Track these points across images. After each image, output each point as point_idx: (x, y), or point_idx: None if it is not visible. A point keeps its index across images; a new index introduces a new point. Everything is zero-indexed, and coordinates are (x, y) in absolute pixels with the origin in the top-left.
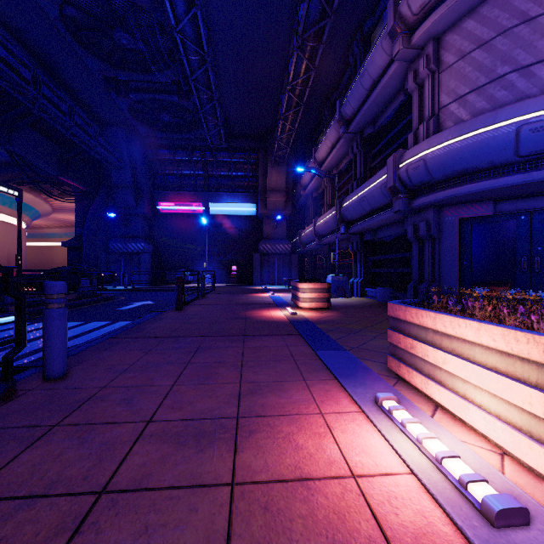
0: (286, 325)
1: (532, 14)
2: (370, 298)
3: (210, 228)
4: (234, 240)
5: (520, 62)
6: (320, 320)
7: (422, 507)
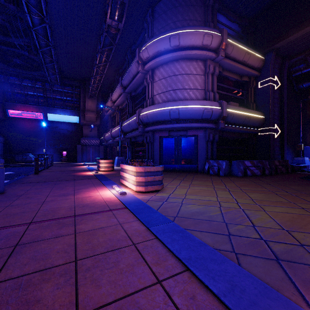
0: (92, 176)
1: (176, 73)
2: None
3: (48, 128)
4: (64, 136)
5: (173, 88)
6: (107, 174)
7: (111, 196)
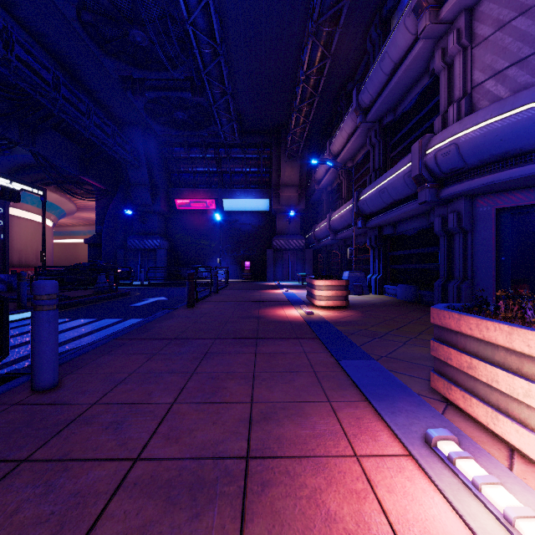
0: (302, 327)
1: None
2: (389, 296)
3: (224, 224)
4: (247, 235)
5: None
6: (338, 320)
7: None
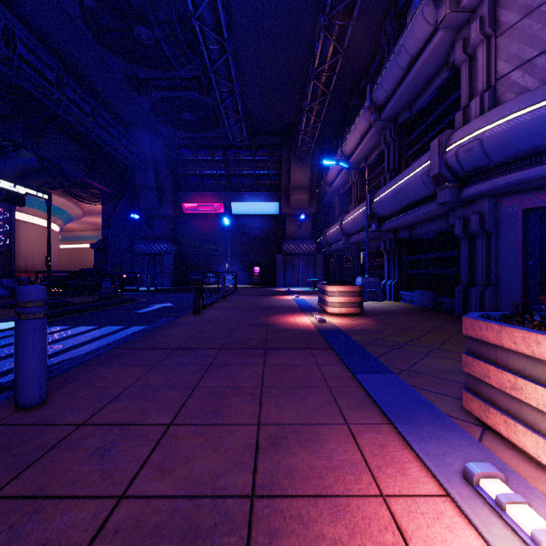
0: (314, 336)
1: None
2: (405, 302)
3: (232, 228)
4: (256, 240)
5: None
6: (353, 328)
7: None
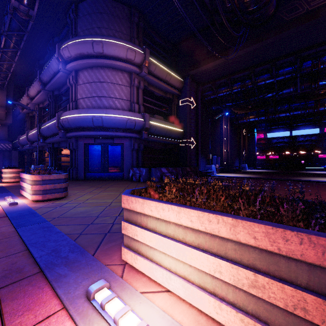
0: None
1: (101, 80)
2: None
3: None
4: None
5: (98, 94)
6: (11, 186)
7: None
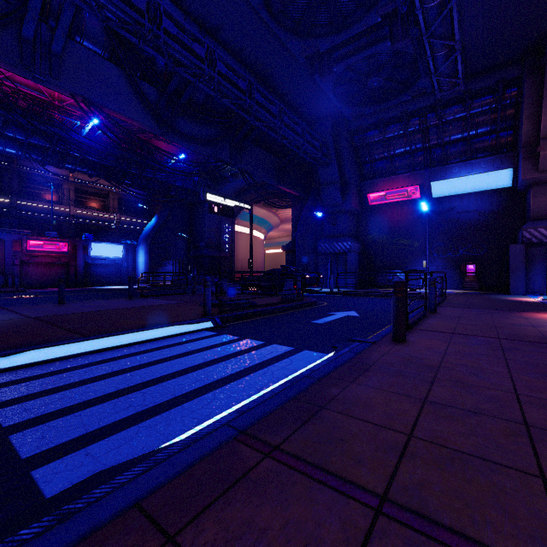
0: None
1: None
2: None
3: (432, 216)
4: (470, 228)
5: None
6: None
7: None
